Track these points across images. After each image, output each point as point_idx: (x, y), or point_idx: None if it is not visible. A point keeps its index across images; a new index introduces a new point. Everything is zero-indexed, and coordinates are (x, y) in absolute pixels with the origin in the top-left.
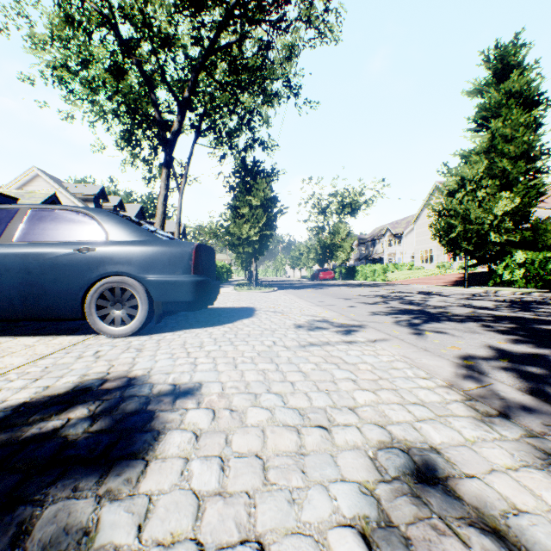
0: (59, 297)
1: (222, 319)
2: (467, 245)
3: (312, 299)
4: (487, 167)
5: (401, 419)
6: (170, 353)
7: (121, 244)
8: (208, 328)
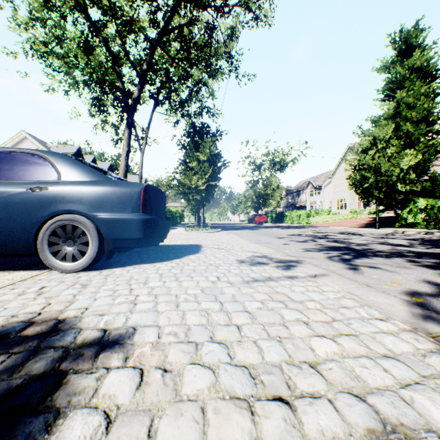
0: (13, 234)
1: (171, 255)
2: (378, 194)
3: (251, 237)
4: (393, 130)
5: (381, 384)
6: (112, 290)
7: (73, 183)
8: (157, 263)
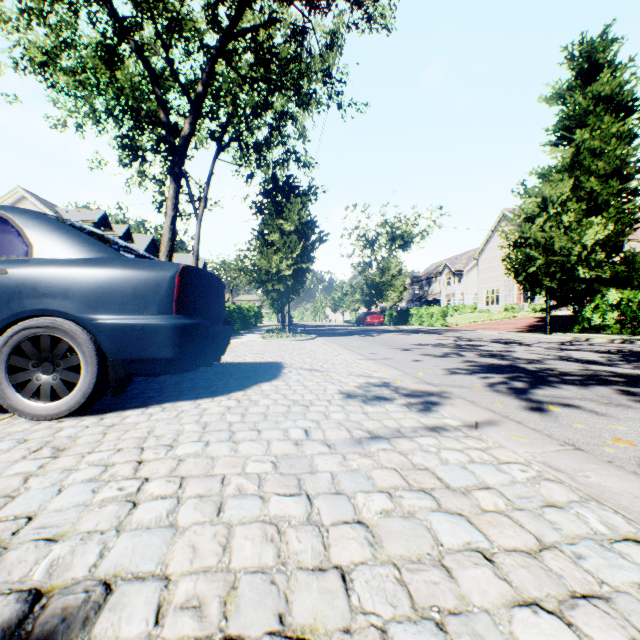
0: None
1: (231, 383)
2: (549, 282)
3: (361, 349)
4: (570, 188)
5: None
6: (103, 463)
7: (53, 263)
8: (204, 400)
